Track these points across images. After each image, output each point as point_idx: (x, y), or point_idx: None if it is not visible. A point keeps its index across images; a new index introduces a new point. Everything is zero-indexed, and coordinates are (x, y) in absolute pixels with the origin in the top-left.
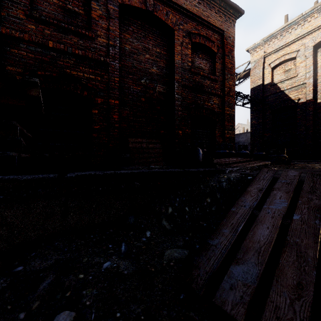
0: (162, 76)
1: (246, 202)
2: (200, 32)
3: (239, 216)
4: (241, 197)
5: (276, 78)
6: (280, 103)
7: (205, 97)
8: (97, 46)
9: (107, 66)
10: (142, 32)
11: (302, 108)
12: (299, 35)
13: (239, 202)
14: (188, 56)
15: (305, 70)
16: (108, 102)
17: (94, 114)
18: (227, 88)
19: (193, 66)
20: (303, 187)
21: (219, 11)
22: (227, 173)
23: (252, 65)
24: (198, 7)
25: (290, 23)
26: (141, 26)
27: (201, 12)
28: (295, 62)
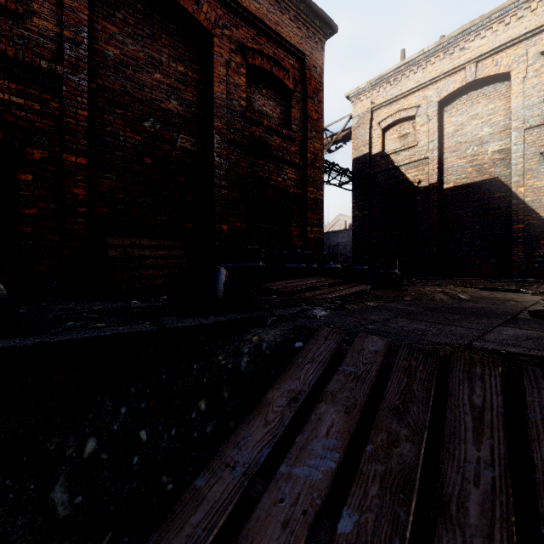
0: (190, 120)
1: (245, 448)
2: (263, 48)
3: (202, 517)
4: (240, 426)
5: (389, 146)
6: (394, 185)
7: (273, 166)
8: (30, 36)
9: (58, 82)
10: (145, 27)
11: (423, 195)
12: (420, 82)
13: (227, 450)
14: (241, 88)
15: (427, 138)
16: (60, 159)
17: (22, 182)
18: (311, 153)
19: (251, 108)
20: (387, 391)
21: (298, 18)
22: (270, 325)
23: (354, 121)
24: (259, 3)
25: (408, 62)
26: (144, 15)
27: (265, 13)
28: (415, 124)
